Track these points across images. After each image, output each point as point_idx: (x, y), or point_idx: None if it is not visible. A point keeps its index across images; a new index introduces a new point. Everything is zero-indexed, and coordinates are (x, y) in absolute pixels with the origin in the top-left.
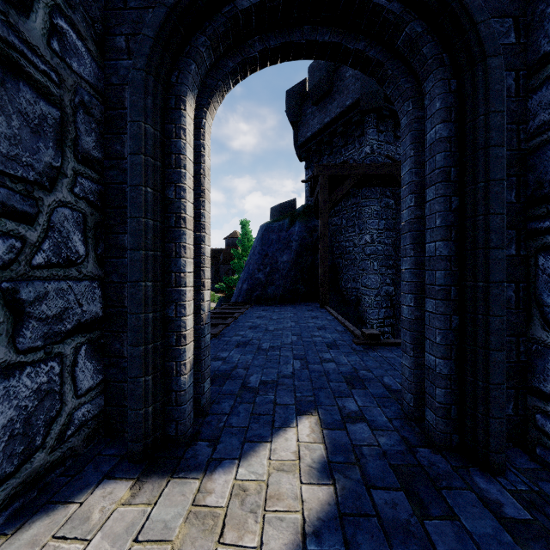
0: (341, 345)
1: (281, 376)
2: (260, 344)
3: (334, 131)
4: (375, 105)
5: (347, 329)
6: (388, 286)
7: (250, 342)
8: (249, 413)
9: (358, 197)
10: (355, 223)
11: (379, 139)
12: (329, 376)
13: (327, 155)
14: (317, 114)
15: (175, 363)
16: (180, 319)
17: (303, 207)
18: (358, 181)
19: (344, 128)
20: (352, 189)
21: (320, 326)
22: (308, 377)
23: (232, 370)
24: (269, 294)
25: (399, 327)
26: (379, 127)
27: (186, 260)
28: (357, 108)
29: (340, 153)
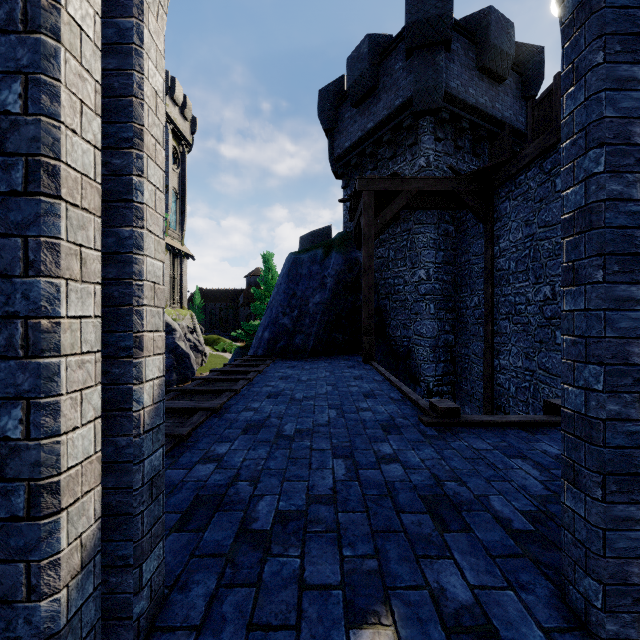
0: (403, 427)
1: (313, 500)
2: (282, 425)
3: (380, 140)
4: (431, 104)
5: (406, 397)
6: (447, 334)
7: (266, 422)
8: (245, 624)
9: (410, 222)
10: (406, 254)
11: (436, 149)
12: (397, 498)
13: (371, 171)
14: (358, 119)
15: (25, 567)
16: (40, 444)
17: (341, 235)
18: (411, 201)
19: (392, 135)
20: (402, 212)
21: (368, 391)
22: (360, 501)
23: (229, 486)
24: (297, 345)
25: (461, 386)
26: (436, 133)
27: (59, 285)
28: (408, 109)
29: (387, 167)
